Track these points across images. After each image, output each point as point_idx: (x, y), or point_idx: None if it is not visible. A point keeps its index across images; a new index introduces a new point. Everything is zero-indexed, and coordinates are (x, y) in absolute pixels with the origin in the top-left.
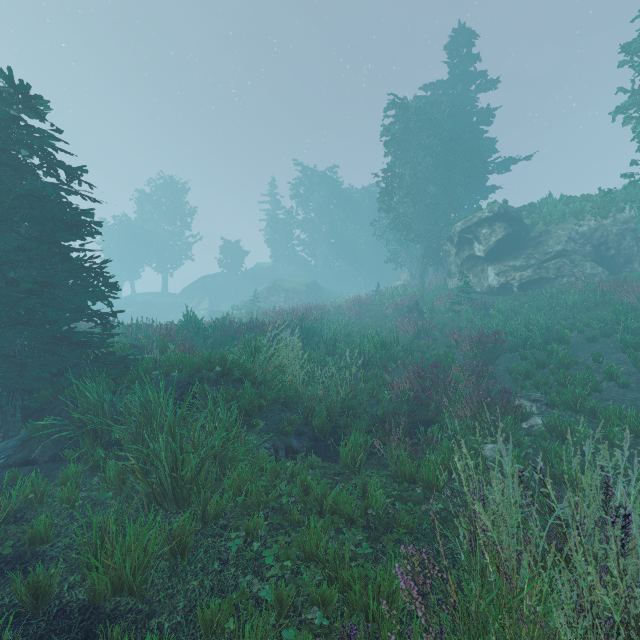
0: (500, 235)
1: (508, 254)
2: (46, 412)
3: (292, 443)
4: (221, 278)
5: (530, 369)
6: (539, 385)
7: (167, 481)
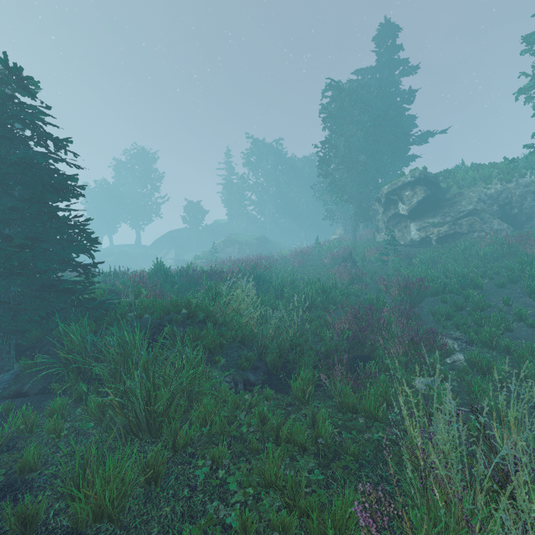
0: (421, 197)
1: (427, 213)
2: (37, 349)
3: (249, 377)
4: (185, 232)
5: (450, 311)
6: (459, 325)
7: (142, 414)
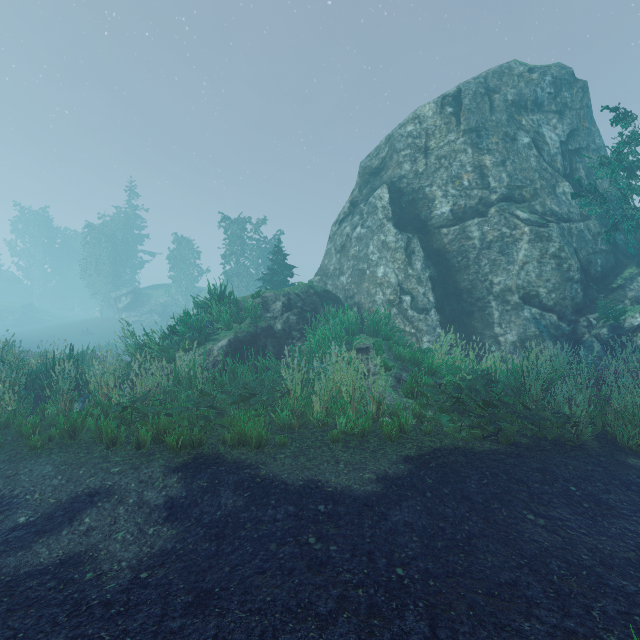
0: (129, 301)
1: (133, 308)
2: None
3: None
4: None
5: None
6: None
7: None
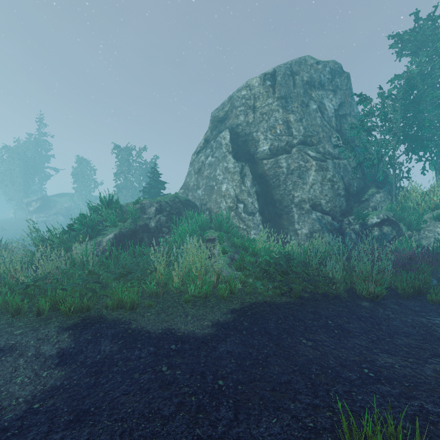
0: (38, 205)
1: (42, 211)
2: None
3: None
4: None
5: None
6: None
7: None
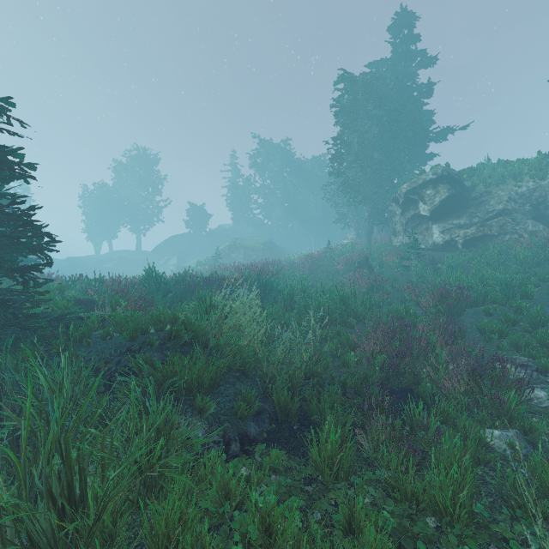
0: (444, 195)
1: (451, 213)
2: None
3: (249, 429)
4: (188, 238)
5: (504, 327)
6: (520, 346)
7: (42, 540)
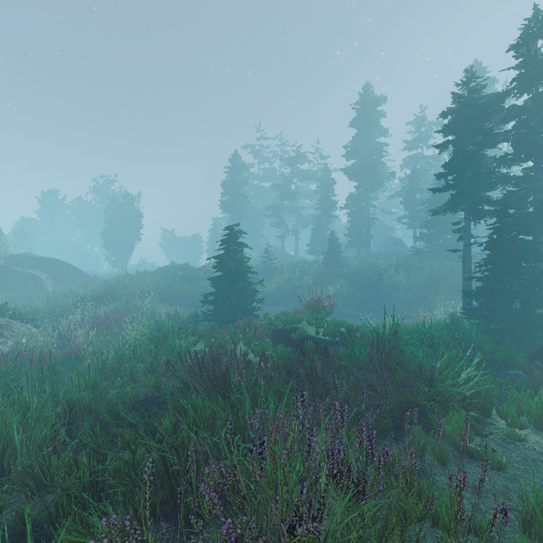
0: None
1: None
2: None
3: None
4: None
5: None
6: None
7: None
